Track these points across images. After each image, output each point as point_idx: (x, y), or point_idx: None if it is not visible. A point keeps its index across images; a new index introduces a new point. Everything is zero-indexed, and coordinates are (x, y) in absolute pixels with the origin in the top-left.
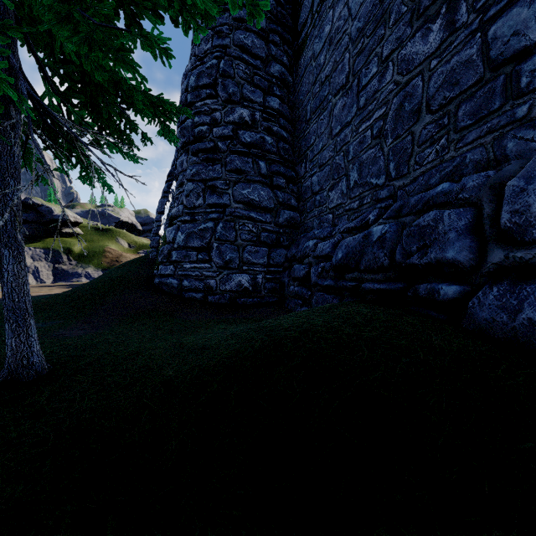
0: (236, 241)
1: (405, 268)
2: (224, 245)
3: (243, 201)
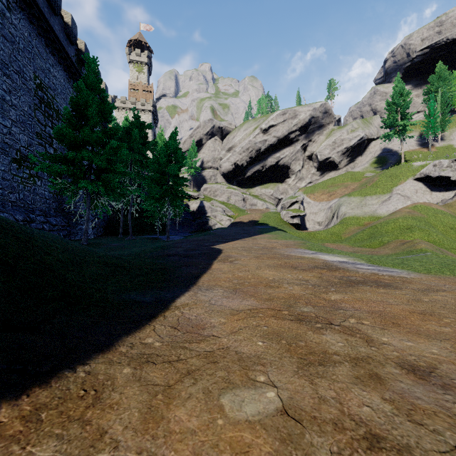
0: None
1: None
2: None
3: None
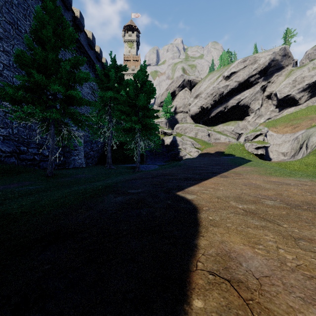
0: None
1: None
2: None
3: None
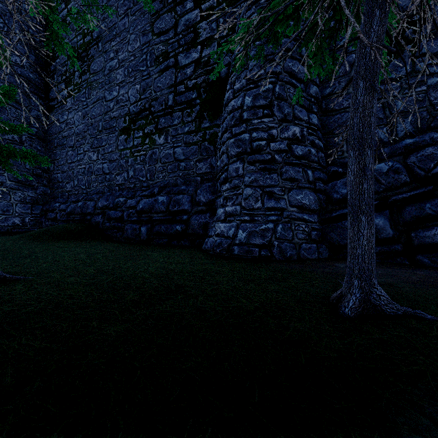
0: (11, 201)
1: (84, 214)
2: (2, 202)
3: (15, 180)
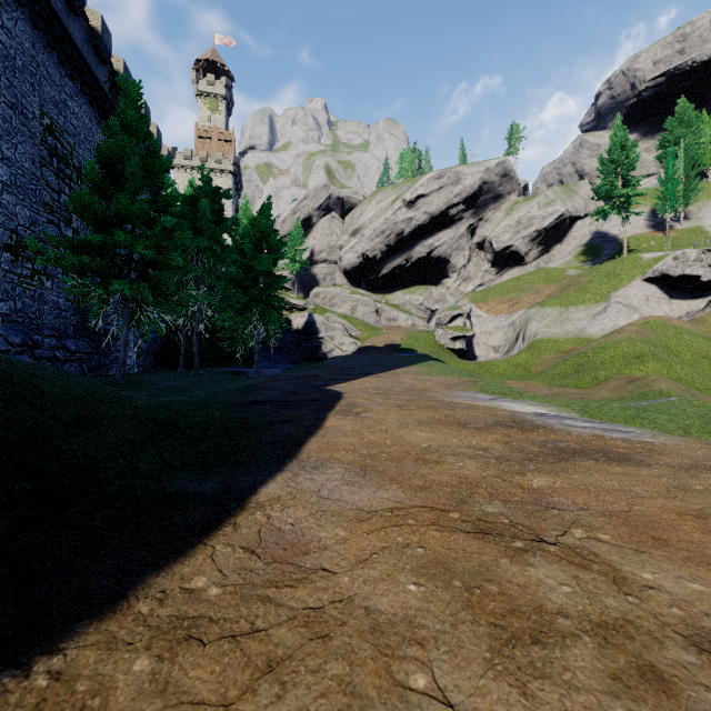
0: None
1: None
2: None
3: None
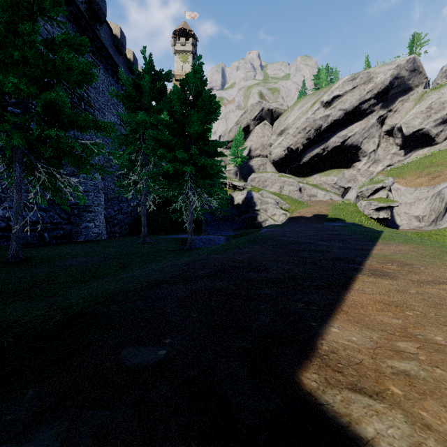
0: None
1: None
2: None
3: None
